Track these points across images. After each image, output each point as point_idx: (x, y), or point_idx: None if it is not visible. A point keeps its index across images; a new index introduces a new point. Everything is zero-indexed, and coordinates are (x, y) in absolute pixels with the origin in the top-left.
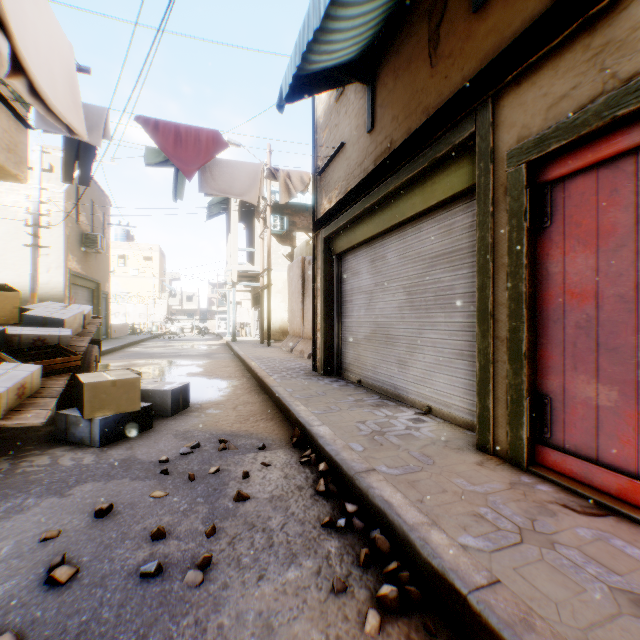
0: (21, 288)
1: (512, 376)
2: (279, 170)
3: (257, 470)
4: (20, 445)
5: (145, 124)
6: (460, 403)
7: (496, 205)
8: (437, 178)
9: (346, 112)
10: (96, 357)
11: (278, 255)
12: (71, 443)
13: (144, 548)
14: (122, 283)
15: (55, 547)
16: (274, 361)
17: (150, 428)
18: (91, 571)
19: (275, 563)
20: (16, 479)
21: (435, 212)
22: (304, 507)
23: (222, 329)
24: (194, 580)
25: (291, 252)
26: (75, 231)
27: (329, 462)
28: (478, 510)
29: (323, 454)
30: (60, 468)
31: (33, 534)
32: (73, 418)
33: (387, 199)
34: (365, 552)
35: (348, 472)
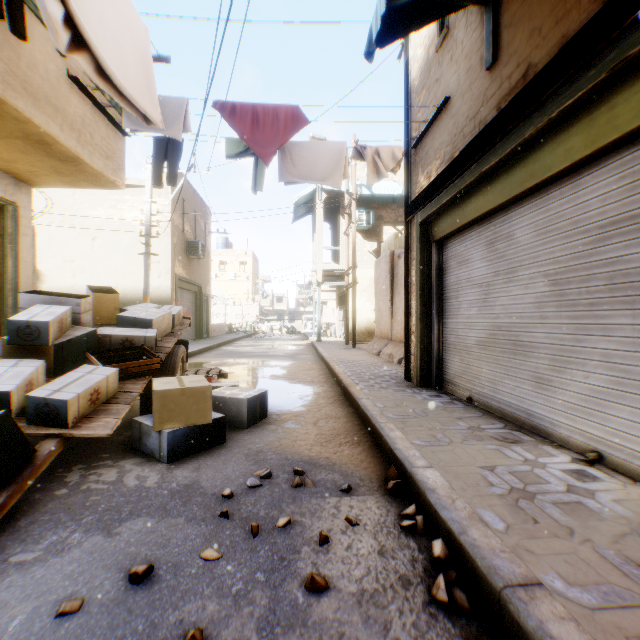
0: (139, 292)
1: None
2: (366, 147)
3: (340, 530)
4: (98, 451)
5: (222, 109)
6: None
7: None
8: (620, 96)
9: (451, 58)
10: (182, 358)
11: (363, 252)
12: (143, 454)
13: None
14: (222, 287)
15: (67, 632)
16: (360, 366)
17: (222, 442)
18: None
19: None
20: (76, 498)
21: (609, 155)
22: (414, 629)
23: (308, 329)
24: None
25: (377, 248)
26: (180, 240)
27: (447, 537)
28: None
29: (435, 519)
30: (121, 489)
31: (55, 598)
32: (145, 427)
33: (517, 154)
34: None
35: (488, 577)
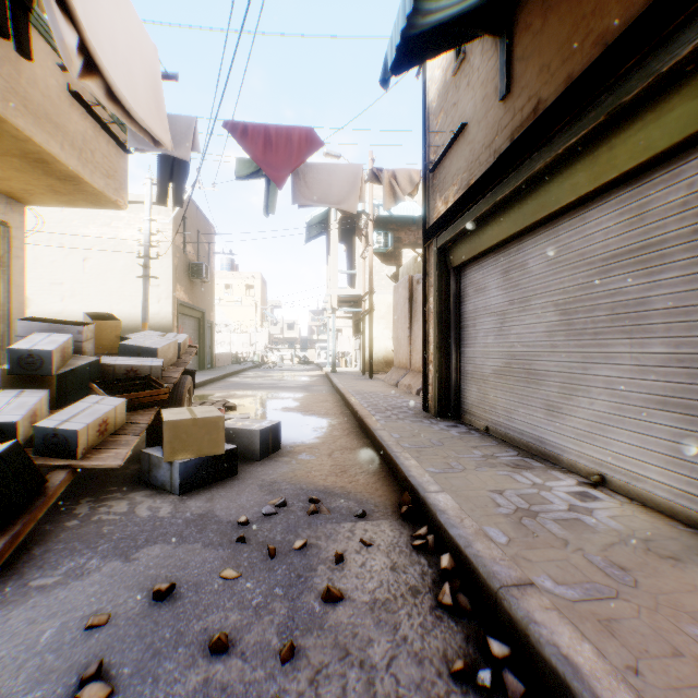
0: (136, 318)
1: None
2: (383, 170)
3: (354, 550)
4: (105, 484)
5: (233, 130)
6: (660, 477)
7: None
8: (618, 138)
9: (468, 84)
10: (189, 389)
11: (381, 276)
12: (152, 486)
13: (198, 666)
14: (227, 312)
15: (98, 641)
16: (377, 397)
17: (235, 474)
18: (127, 695)
19: None
20: (88, 529)
21: (611, 192)
22: (421, 628)
23: (322, 359)
24: None
25: (396, 272)
26: (182, 261)
27: (455, 553)
28: None
29: (445, 538)
30: (134, 519)
31: (81, 614)
32: (155, 459)
33: (529, 185)
34: None
35: (488, 581)
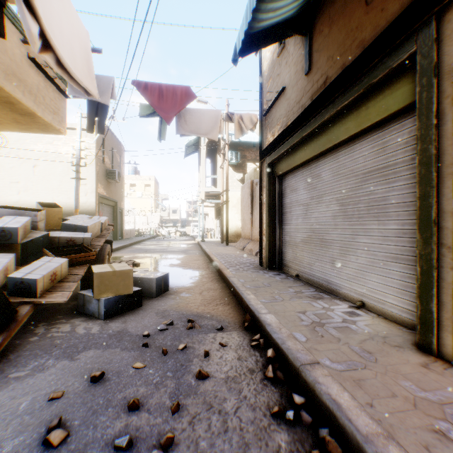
0: (70, 206)
1: None
2: (234, 114)
3: (216, 349)
4: (54, 314)
5: (138, 86)
6: (394, 301)
7: (439, 117)
8: (371, 103)
9: (286, 63)
10: (108, 252)
11: (233, 180)
12: (86, 315)
13: (121, 418)
14: (132, 202)
15: (57, 407)
16: (230, 257)
17: (140, 306)
18: (78, 436)
19: (229, 452)
20: (45, 342)
21: (368, 134)
22: (255, 391)
23: (195, 233)
24: None
25: (243, 177)
26: (102, 168)
27: (276, 348)
28: (436, 424)
29: (270, 340)
30: (75, 335)
31: (45, 392)
32: (87, 297)
33: (322, 127)
34: None
35: (294, 362)
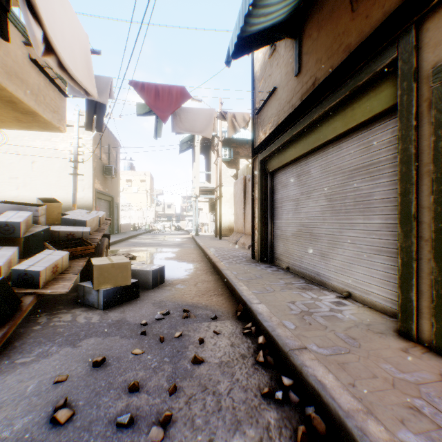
0: (68, 201)
1: (437, 273)
2: (227, 113)
3: (210, 337)
4: (55, 305)
5: (135, 86)
6: (378, 291)
7: (419, 119)
8: (357, 104)
9: (277, 64)
10: (106, 246)
11: (227, 176)
12: (86, 305)
13: (122, 398)
14: (127, 197)
15: (62, 389)
16: (224, 250)
17: (137, 297)
18: (83, 415)
19: (222, 428)
20: (48, 330)
21: (354, 133)
22: (246, 374)
23: (189, 227)
24: (156, 436)
25: (236, 173)
26: (98, 164)
27: (266, 335)
28: (412, 401)
29: (261, 328)
30: (76, 324)
31: (50, 376)
32: (87, 288)
33: (311, 126)
34: (302, 430)
35: (283, 348)
